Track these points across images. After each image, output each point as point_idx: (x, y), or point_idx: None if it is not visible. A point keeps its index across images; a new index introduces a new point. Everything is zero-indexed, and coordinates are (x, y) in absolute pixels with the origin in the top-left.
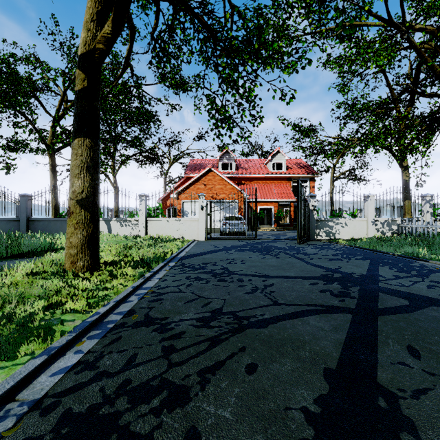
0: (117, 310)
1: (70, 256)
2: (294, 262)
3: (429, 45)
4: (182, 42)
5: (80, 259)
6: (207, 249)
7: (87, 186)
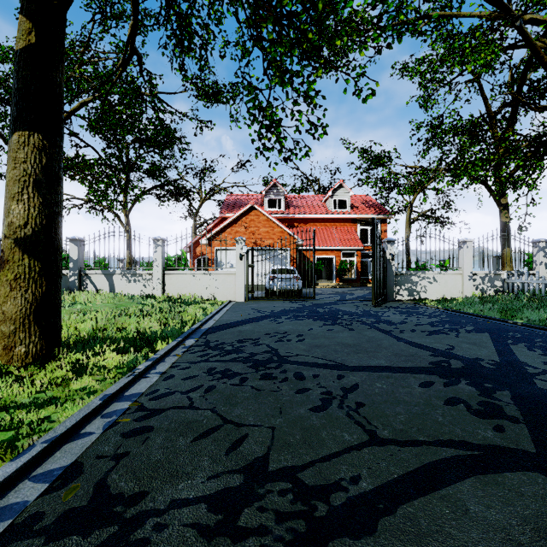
0: (44, 465)
1: (2, 337)
2: (379, 339)
3: (542, 43)
4: (211, 19)
5: (21, 342)
6: (247, 315)
7: (35, 215)
